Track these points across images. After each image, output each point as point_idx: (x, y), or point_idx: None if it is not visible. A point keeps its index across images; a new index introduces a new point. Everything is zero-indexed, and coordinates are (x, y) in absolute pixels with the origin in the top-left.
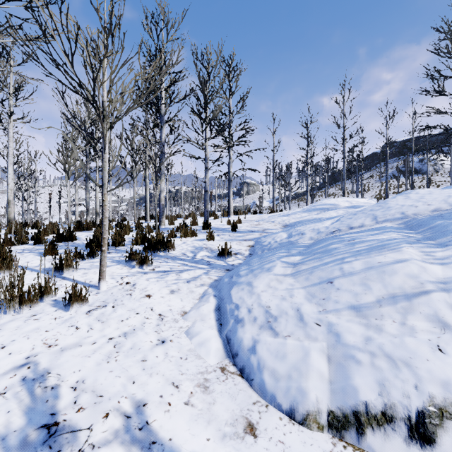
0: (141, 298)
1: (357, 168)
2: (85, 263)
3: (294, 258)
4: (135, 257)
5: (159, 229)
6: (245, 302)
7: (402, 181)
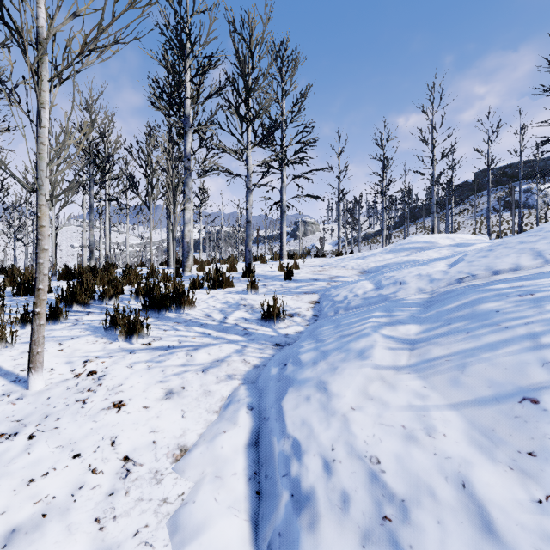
0: (101, 411)
1: (447, 199)
2: None
3: (405, 329)
4: (123, 321)
5: (182, 276)
6: (315, 437)
7: (503, 218)
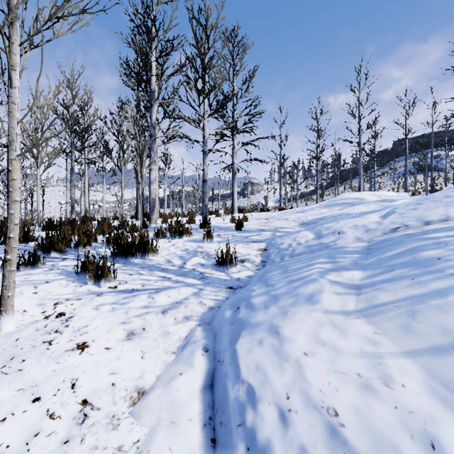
0: (65, 352)
1: (371, 164)
2: (17, 275)
3: (350, 275)
4: (93, 267)
5: (148, 227)
6: (269, 384)
7: (417, 179)
